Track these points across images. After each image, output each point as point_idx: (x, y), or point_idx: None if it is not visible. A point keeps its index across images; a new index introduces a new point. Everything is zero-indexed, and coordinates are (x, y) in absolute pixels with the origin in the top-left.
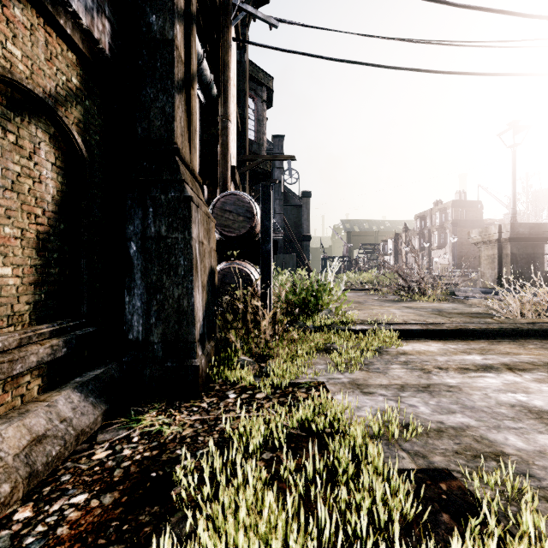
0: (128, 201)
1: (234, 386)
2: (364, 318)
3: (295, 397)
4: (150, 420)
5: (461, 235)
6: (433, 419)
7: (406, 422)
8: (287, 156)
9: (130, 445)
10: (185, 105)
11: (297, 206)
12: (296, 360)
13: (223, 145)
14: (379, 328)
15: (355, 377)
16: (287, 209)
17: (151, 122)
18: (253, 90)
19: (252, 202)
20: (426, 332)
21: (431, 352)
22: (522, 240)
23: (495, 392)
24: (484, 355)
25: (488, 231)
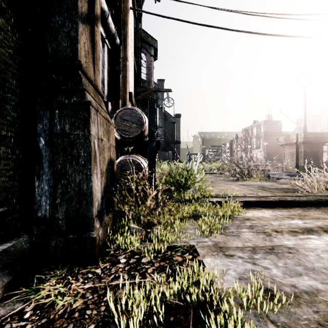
0: (38, 104)
1: (125, 251)
2: (216, 193)
3: (173, 261)
4: (47, 290)
5: (269, 141)
6: (286, 282)
7: (265, 286)
8: (166, 89)
9: (19, 324)
10: (90, 37)
11: (172, 123)
12: (173, 226)
13: (123, 77)
14: (229, 200)
15: (217, 240)
16: (166, 124)
17: (59, 43)
18: (145, 48)
19: (142, 114)
20: (260, 203)
21: (266, 218)
22: (310, 143)
23: (324, 253)
24: (303, 220)
25: (290, 137)
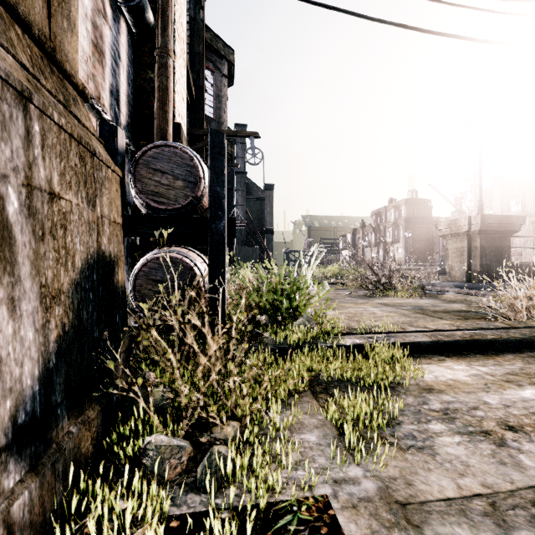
0: None
1: None
2: (344, 322)
3: None
4: None
5: (413, 231)
6: None
7: None
8: (249, 132)
9: None
10: None
11: (260, 199)
12: (265, 420)
13: (161, 90)
14: (377, 342)
15: (385, 471)
16: (249, 201)
17: None
18: (212, 61)
19: (196, 159)
20: (437, 345)
21: (466, 384)
22: (491, 232)
23: None
24: None
25: (457, 223)
